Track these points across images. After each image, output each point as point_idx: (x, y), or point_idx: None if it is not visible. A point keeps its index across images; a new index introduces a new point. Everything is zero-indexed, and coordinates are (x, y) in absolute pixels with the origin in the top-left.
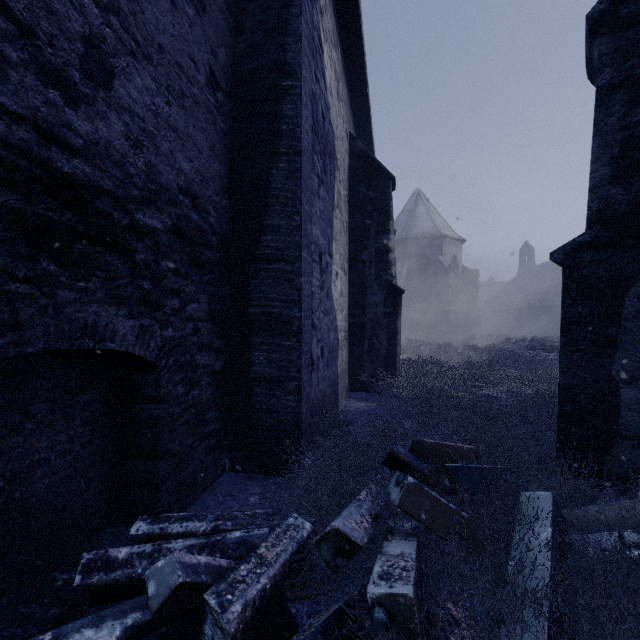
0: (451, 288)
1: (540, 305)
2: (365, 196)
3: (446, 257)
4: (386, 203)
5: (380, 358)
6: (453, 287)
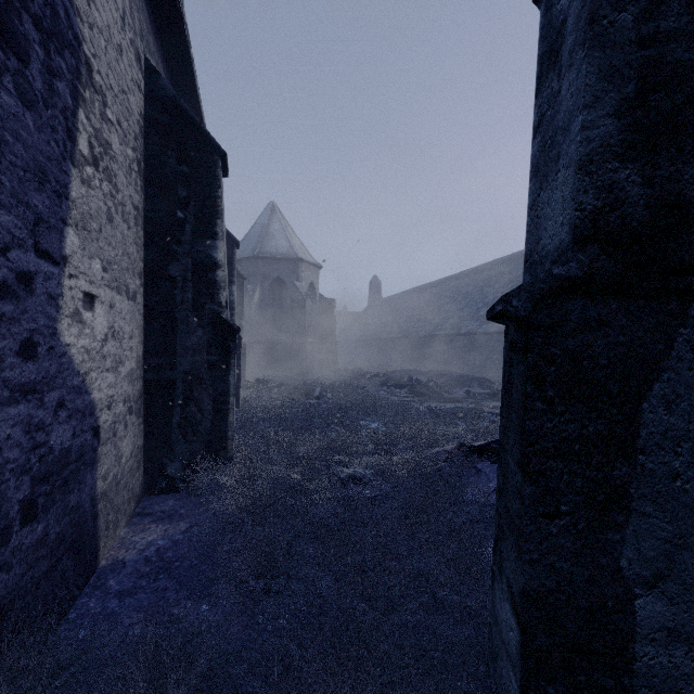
0: (308, 318)
1: (388, 337)
2: (175, 172)
3: (303, 283)
4: (211, 190)
5: (201, 435)
6: (310, 317)
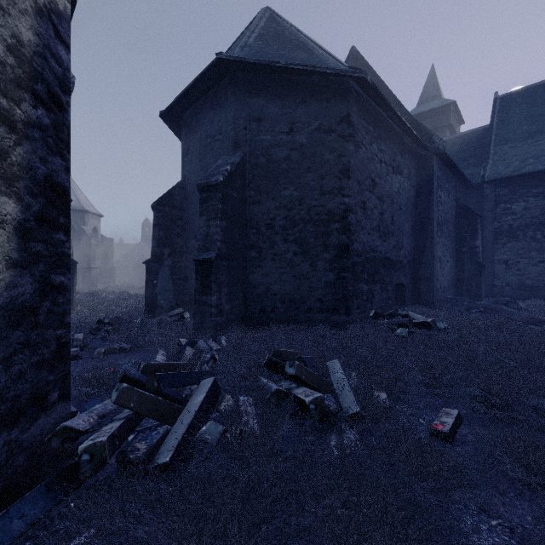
0: (93, 251)
1: None
2: None
3: (88, 227)
4: None
5: None
6: (95, 251)
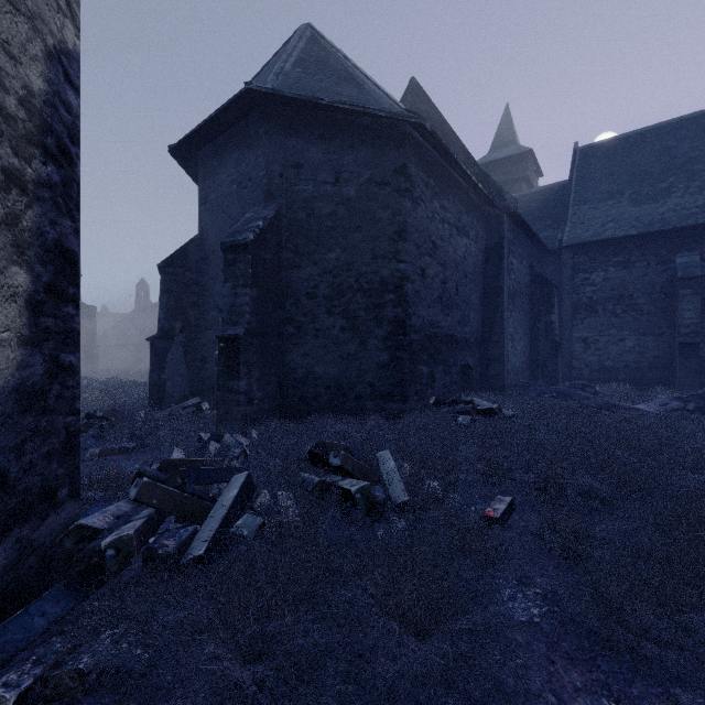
0: None
1: None
2: None
3: None
4: None
5: None
6: None
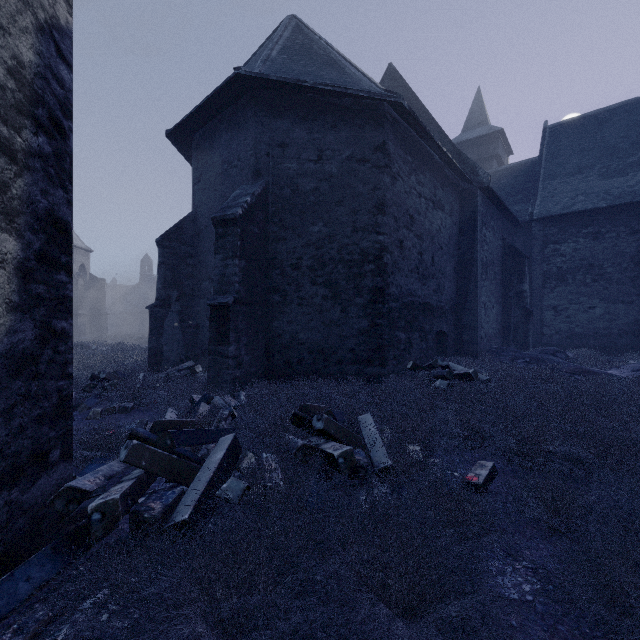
0: (80, 294)
1: None
2: None
3: (74, 265)
4: None
5: None
6: (82, 293)
